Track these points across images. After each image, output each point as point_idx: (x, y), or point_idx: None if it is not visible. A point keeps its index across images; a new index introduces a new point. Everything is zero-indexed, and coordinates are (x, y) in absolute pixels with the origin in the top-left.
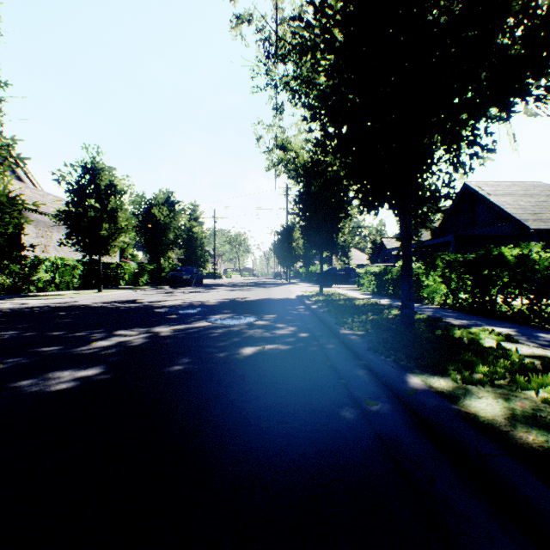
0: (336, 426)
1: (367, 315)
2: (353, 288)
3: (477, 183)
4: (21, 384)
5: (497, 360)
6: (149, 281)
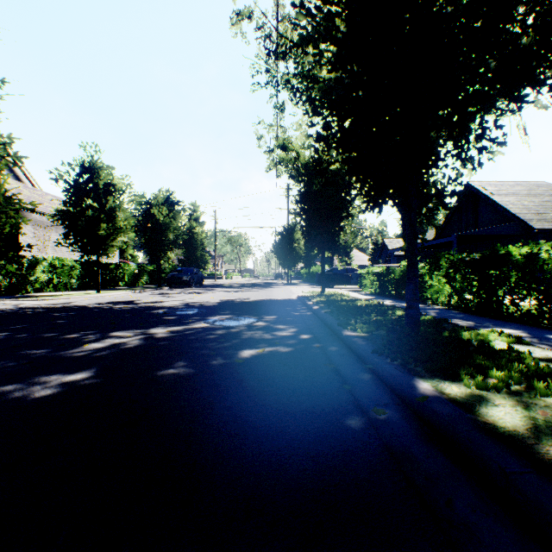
0: (341, 437)
1: (370, 316)
2: (355, 289)
3: (480, 183)
4: (3, 389)
5: (511, 364)
6: (148, 282)
